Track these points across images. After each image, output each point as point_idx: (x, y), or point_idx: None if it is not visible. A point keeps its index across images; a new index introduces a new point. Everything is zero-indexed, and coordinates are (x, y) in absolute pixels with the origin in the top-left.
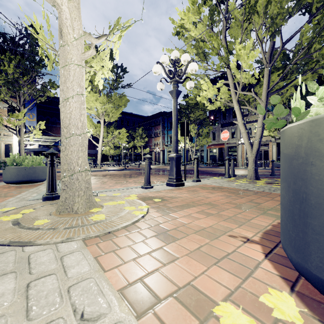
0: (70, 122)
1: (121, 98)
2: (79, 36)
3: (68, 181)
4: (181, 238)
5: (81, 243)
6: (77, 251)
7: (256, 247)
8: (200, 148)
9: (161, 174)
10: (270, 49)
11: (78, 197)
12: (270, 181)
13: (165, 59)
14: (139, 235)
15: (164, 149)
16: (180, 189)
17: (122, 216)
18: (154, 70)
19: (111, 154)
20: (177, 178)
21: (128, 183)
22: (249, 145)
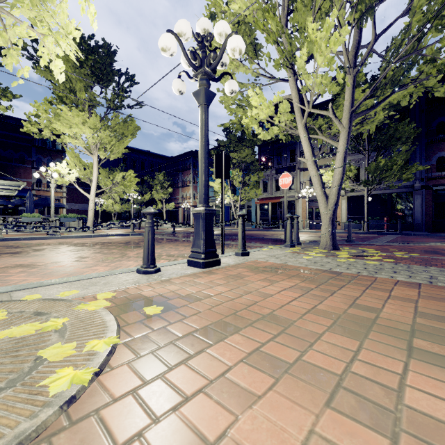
0: None
1: (127, 124)
2: None
3: None
4: None
5: None
6: None
7: None
8: (246, 203)
9: (187, 241)
10: (354, 46)
11: None
12: (356, 253)
13: (184, 28)
14: None
15: (196, 204)
16: (212, 273)
17: None
18: (161, 43)
19: (116, 210)
20: (207, 251)
21: (125, 258)
22: (323, 196)
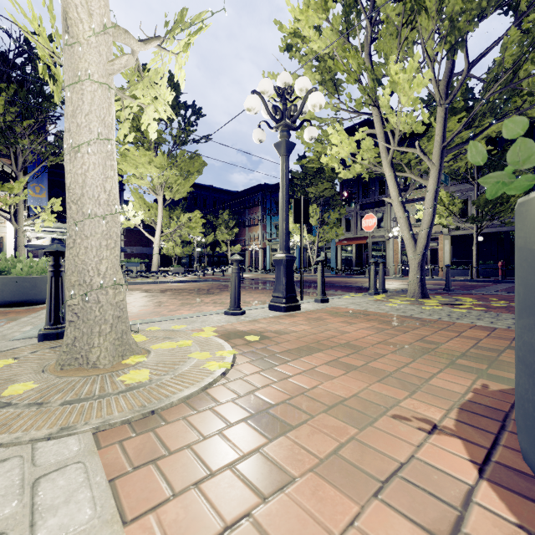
0: (83, 191)
1: (193, 160)
2: (103, 29)
3: (80, 305)
4: (298, 423)
5: (88, 440)
6: (75, 464)
7: (453, 444)
8: (325, 245)
9: (260, 288)
10: (446, 75)
11: (99, 336)
12: (446, 302)
13: (266, 87)
14: (213, 416)
15: (265, 246)
16: (293, 316)
17: (183, 374)
18: (247, 104)
19: (177, 254)
20: (288, 296)
21: (203, 304)
22: (411, 239)
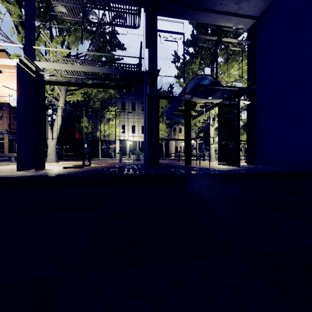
0: None
1: None
2: None
3: None
4: None
5: None
6: None
7: None
8: None
9: None
10: None
11: None
12: None
13: None
14: None
15: None
16: None
17: None
18: None
19: None
20: None
21: None
22: None
